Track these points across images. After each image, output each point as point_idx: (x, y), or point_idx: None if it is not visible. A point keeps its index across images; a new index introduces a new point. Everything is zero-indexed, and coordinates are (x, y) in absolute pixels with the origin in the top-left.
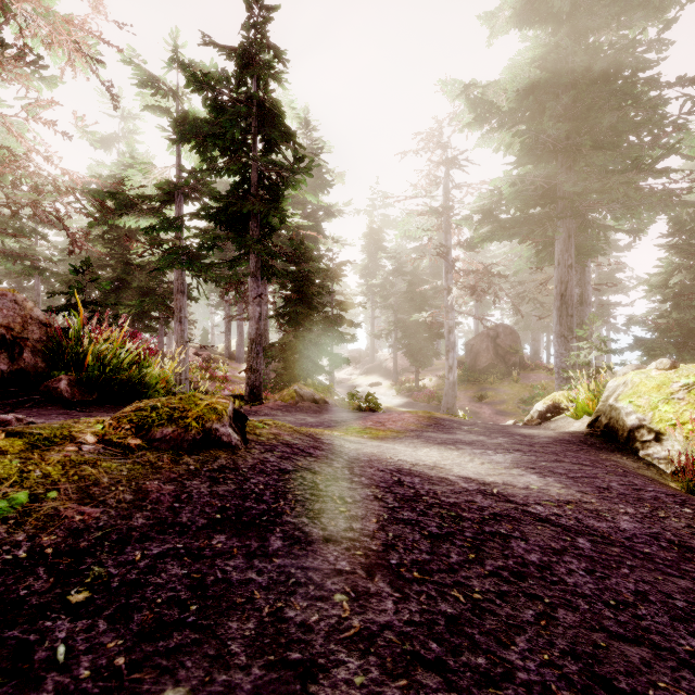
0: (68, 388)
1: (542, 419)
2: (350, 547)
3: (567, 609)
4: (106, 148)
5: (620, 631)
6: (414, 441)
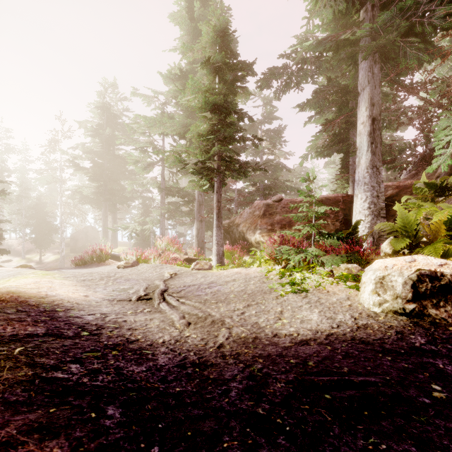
0: None
1: None
2: None
3: None
4: None
5: None
6: None
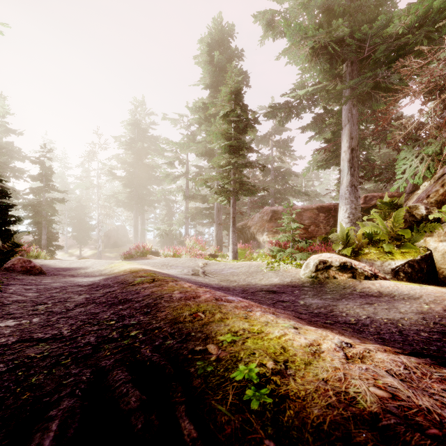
0: None
1: None
2: None
3: None
4: None
5: None
6: None
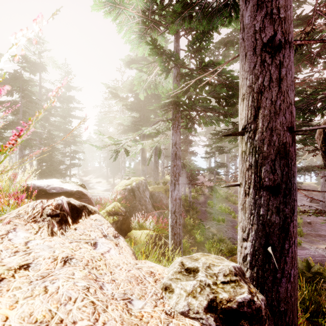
0: None
1: None
2: None
3: None
4: None
5: None
6: None
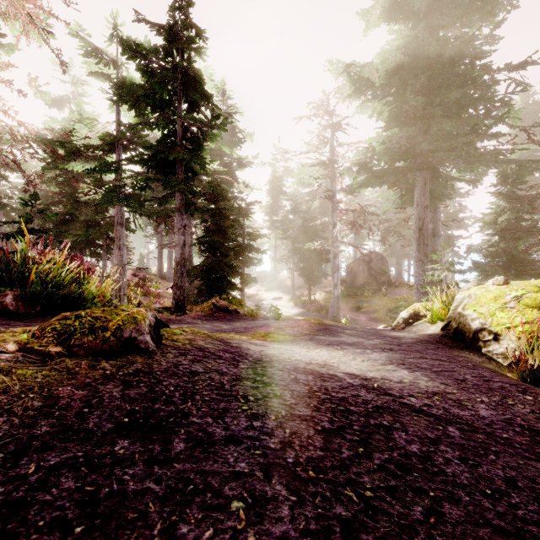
0: (13, 302)
1: (406, 324)
2: (249, 447)
3: (451, 502)
4: (59, 107)
5: (502, 524)
6: (307, 343)
